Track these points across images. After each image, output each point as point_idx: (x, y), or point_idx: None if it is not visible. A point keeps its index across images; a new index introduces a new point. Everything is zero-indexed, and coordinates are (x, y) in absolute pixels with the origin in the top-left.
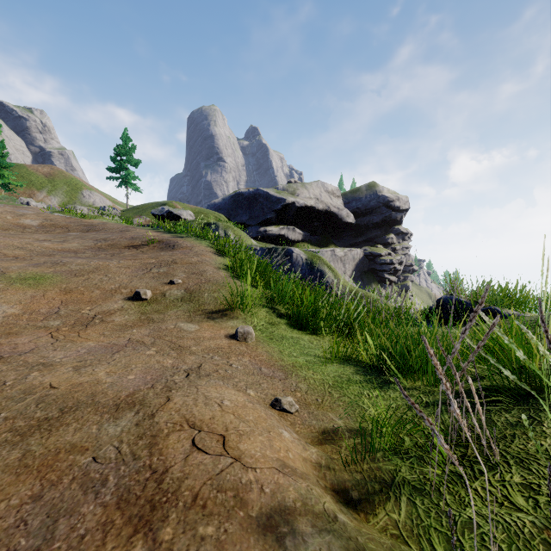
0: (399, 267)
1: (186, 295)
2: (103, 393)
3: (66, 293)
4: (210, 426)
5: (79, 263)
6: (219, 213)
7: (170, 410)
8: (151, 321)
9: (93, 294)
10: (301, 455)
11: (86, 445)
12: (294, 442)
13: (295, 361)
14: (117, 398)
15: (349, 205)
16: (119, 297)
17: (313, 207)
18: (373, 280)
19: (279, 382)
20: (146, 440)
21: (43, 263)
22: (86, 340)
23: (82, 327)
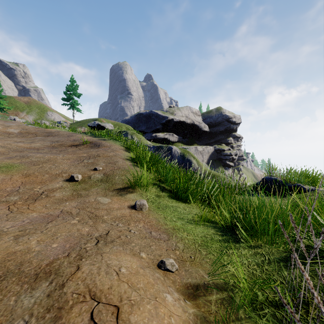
0: (235, 157)
1: (104, 178)
2: (29, 262)
3: (26, 176)
4: (107, 297)
5: (38, 156)
6: (128, 125)
7: (78, 279)
8: (79, 196)
9: (44, 177)
10: (181, 318)
11: (1, 319)
12: (176, 305)
13: (175, 224)
14: (38, 267)
15: (205, 120)
16: (60, 179)
17: (184, 121)
18: (219, 165)
19: (163, 243)
20: (53, 313)
21: (14, 156)
22: (32, 211)
23: (32, 201)
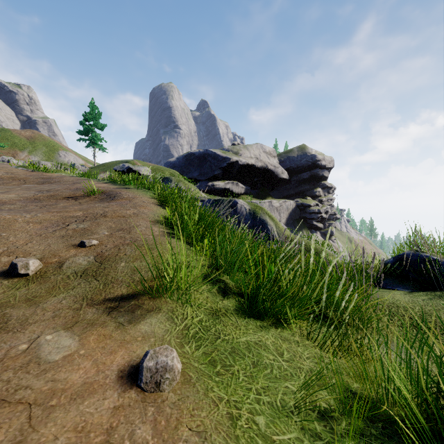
0: (325, 215)
1: (93, 266)
2: None
3: None
4: None
5: None
6: (174, 170)
7: None
8: None
9: None
10: None
11: None
12: None
13: None
14: None
15: (283, 164)
16: None
17: (254, 165)
18: (303, 226)
19: None
20: None
21: None
22: None
23: None
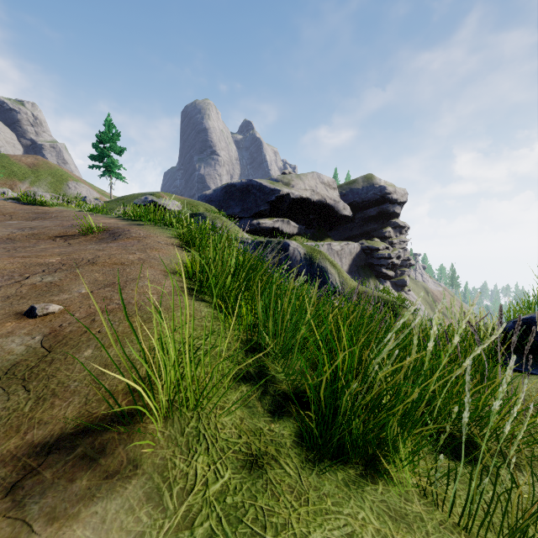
0: (397, 261)
1: (31, 356)
2: None
3: None
4: None
5: None
6: (210, 205)
7: None
8: None
9: None
10: None
11: None
12: None
13: None
14: None
15: (345, 197)
16: None
17: (309, 198)
18: (370, 275)
19: None
20: None
21: None
22: None
23: None
